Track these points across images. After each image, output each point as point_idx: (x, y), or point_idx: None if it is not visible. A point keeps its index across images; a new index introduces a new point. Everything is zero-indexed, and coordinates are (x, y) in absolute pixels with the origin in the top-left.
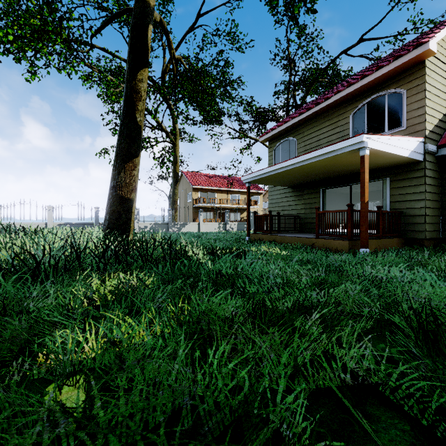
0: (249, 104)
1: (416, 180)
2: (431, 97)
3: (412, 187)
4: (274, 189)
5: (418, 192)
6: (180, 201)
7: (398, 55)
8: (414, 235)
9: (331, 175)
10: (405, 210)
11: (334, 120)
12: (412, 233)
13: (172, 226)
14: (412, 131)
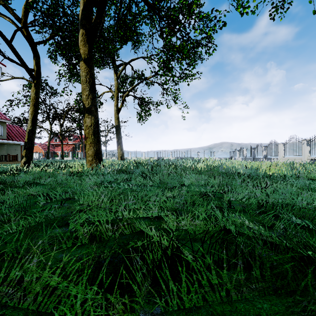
0: None
1: None
2: None
3: None
4: None
5: None
6: None
7: None
8: None
9: None
10: None
11: None
12: None
13: None
14: None
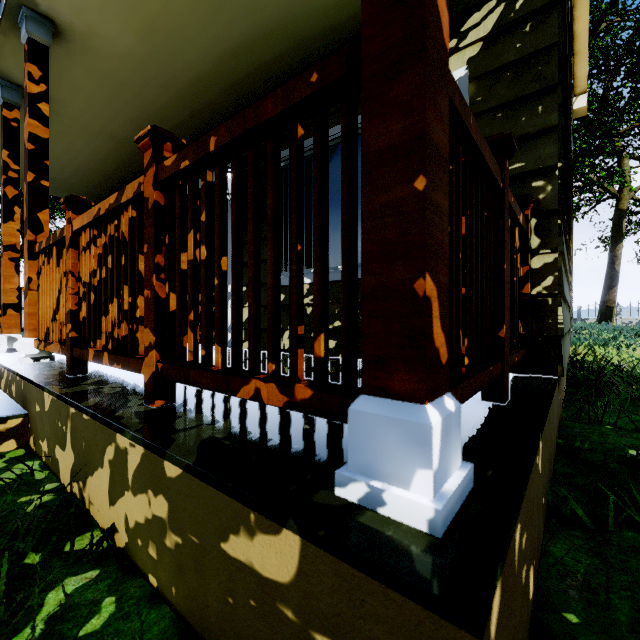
0: None
1: None
2: None
3: None
4: None
5: None
6: None
7: None
8: None
9: None
10: None
11: None
12: None
13: None
14: None
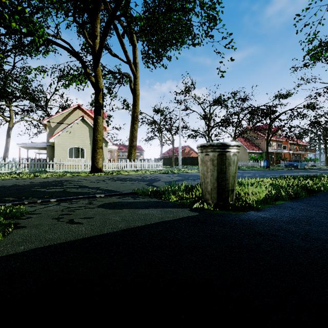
0: None
1: None
2: None
3: None
4: None
5: None
6: None
7: None
8: None
9: None
10: None
11: None
12: None
13: None
14: None
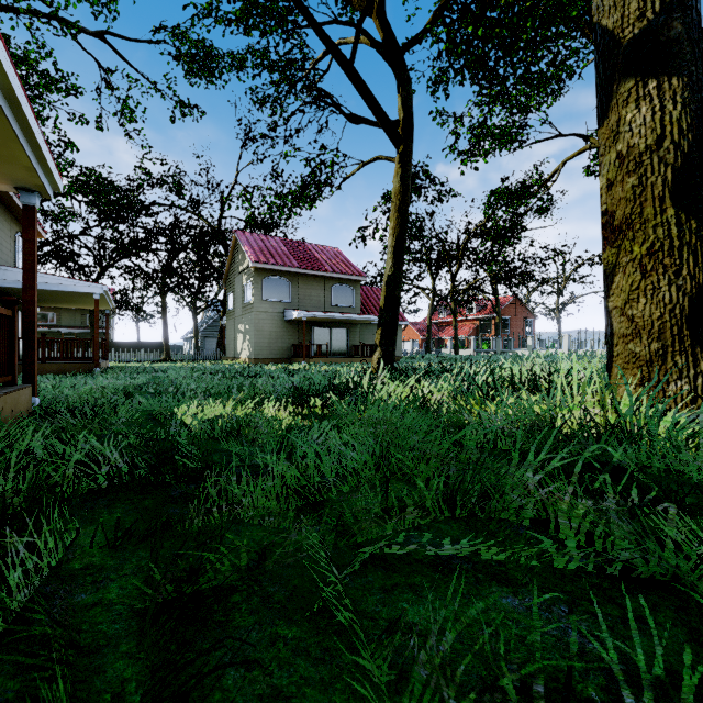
0: None
1: None
2: None
3: None
4: None
5: None
6: None
7: None
8: None
9: None
10: None
11: None
12: None
13: None
14: None
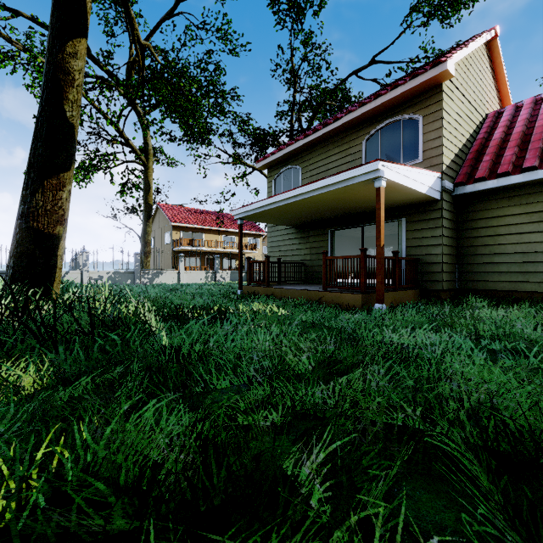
0: (245, 122)
1: (433, 222)
2: (447, 127)
3: (429, 229)
4: (274, 230)
5: (435, 236)
6: (156, 243)
7: (414, 73)
8: (431, 286)
9: (341, 214)
10: (422, 256)
11: (345, 147)
12: (429, 283)
13: (141, 276)
14: (429, 164)
